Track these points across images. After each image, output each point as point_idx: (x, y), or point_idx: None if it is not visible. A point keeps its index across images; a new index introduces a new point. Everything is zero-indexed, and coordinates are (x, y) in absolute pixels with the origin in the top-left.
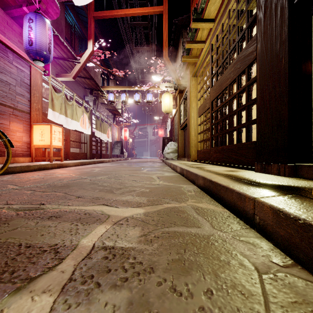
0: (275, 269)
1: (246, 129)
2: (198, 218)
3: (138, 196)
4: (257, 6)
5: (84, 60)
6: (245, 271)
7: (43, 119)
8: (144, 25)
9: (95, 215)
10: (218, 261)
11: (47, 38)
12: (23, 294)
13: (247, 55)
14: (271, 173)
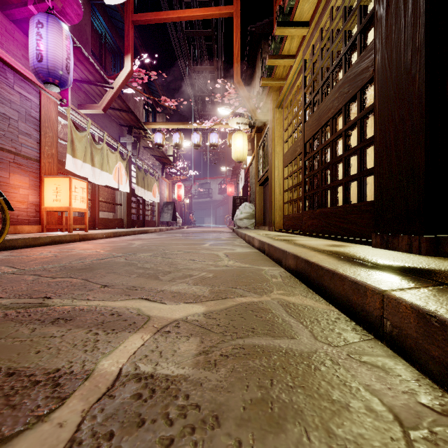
0: (430, 419)
1: (357, 183)
2: (290, 322)
3: (196, 284)
4: None
5: (119, 85)
6: (379, 424)
7: (59, 169)
8: (206, 34)
9: (128, 316)
10: (330, 403)
11: (64, 51)
12: None
13: (360, 73)
14: (398, 249)
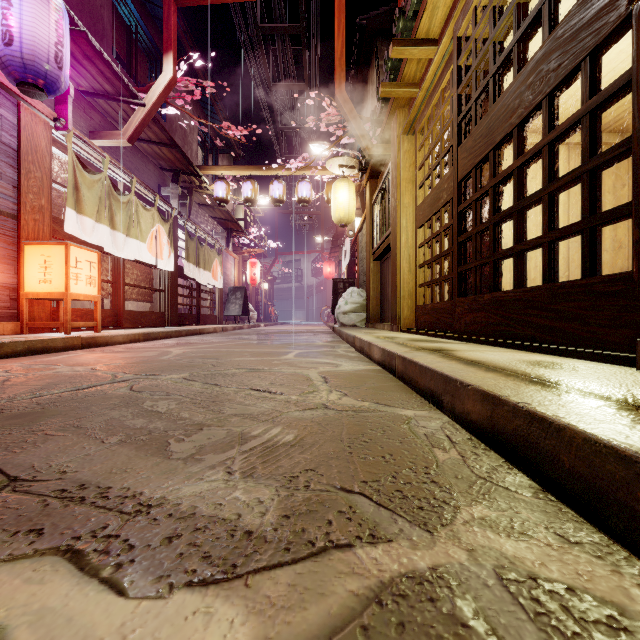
0: None
1: (583, 240)
2: None
3: (248, 474)
4: None
5: (154, 100)
6: None
7: (56, 232)
8: (293, 31)
9: None
10: None
11: (52, 30)
12: None
13: (590, 19)
14: None
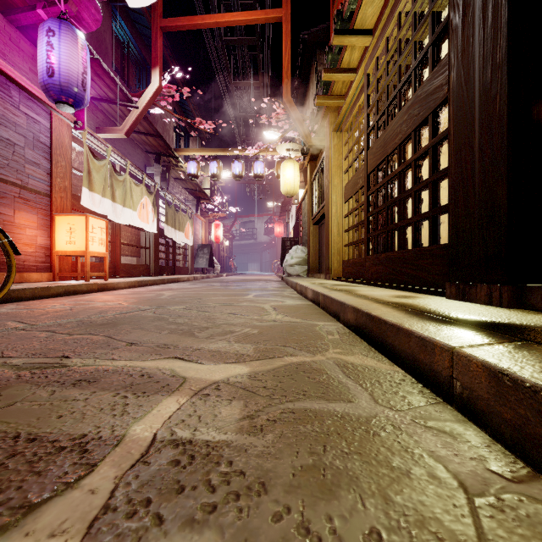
0: (498, 485)
1: (429, 222)
2: (347, 384)
3: (238, 342)
4: (450, 4)
5: (145, 104)
6: (442, 491)
7: (74, 205)
8: (250, 42)
9: (160, 378)
10: (389, 469)
11: (80, 64)
12: (11, 540)
13: (432, 92)
14: (476, 301)
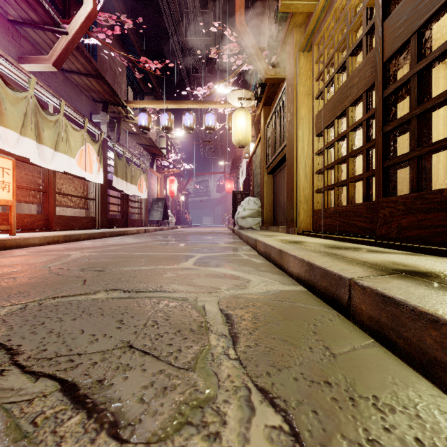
0: None
1: None
2: None
3: None
4: None
5: (75, 29)
6: None
7: None
8: None
9: None
10: None
11: None
12: None
13: None
14: None
